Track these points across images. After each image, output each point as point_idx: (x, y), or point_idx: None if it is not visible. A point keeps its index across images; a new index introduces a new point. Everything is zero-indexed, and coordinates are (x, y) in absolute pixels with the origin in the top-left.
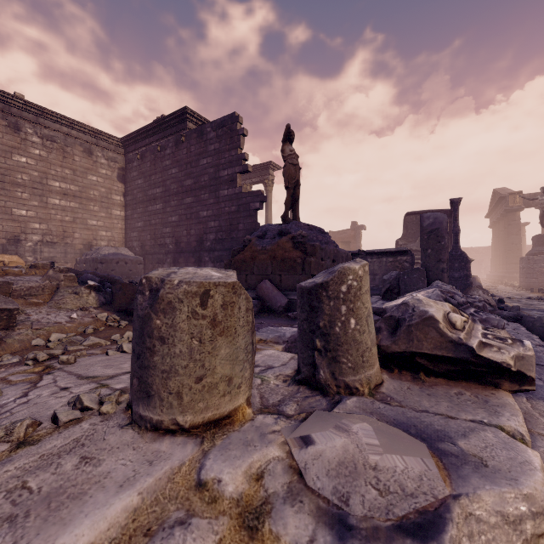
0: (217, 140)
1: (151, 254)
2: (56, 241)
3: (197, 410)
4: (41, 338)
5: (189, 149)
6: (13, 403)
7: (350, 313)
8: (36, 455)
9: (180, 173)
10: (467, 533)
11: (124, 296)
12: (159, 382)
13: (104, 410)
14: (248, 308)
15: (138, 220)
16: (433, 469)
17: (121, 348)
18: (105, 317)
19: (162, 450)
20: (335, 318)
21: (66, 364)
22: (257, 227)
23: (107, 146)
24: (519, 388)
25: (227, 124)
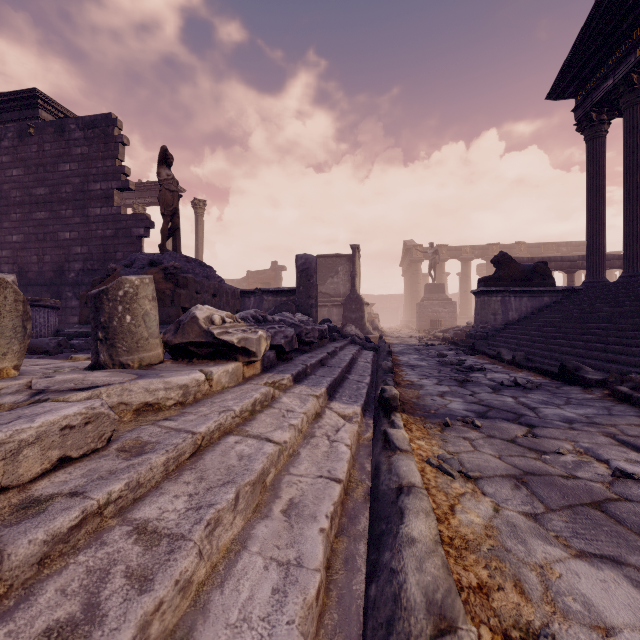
0: (85, 143)
1: None
2: None
3: None
4: None
5: (41, 146)
6: None
7: (127, 311)
8: None
9: (27, 177)
10: (119, 394)
11: None
12: None
13: None
14: (18, 299)
15: None
16: (125, 379)
17: None
18: None
19: None
20: (114, 315)
21: None
22: None
23: None
24: (249, 359)
25: (100, 125)
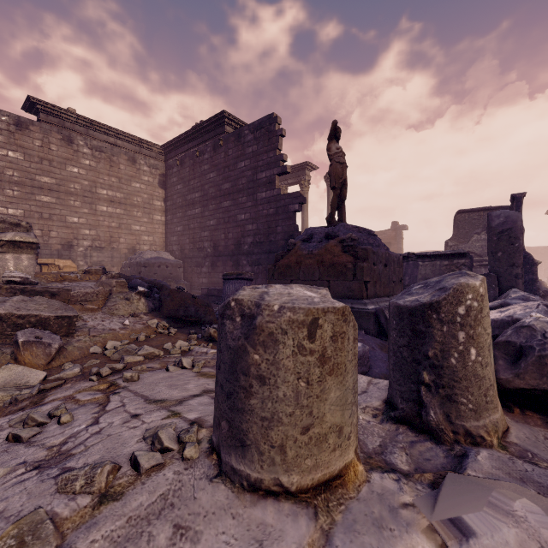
0: (254, 142)
1: (190, 258)
2: (104, 246)
3: (304, 469)
4: (98, 346)
5: (226, 152)
6: (85, 432)
7: (470, 341)
8: (122, 517)
9: (218, 177)
10: None
11: (172, 302)
12: (257, 431)
13: (187, 455)
14: (355, 337)
15: (178, 225)
16: None
17: (180, 363)
18: (155, 324)
19: (268, 522)
20: (449, 347)
21: (130, 381)
22: (296, 229)
23: (149, 154)
24: None
25: (265, 125)
